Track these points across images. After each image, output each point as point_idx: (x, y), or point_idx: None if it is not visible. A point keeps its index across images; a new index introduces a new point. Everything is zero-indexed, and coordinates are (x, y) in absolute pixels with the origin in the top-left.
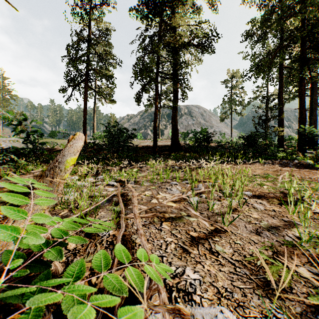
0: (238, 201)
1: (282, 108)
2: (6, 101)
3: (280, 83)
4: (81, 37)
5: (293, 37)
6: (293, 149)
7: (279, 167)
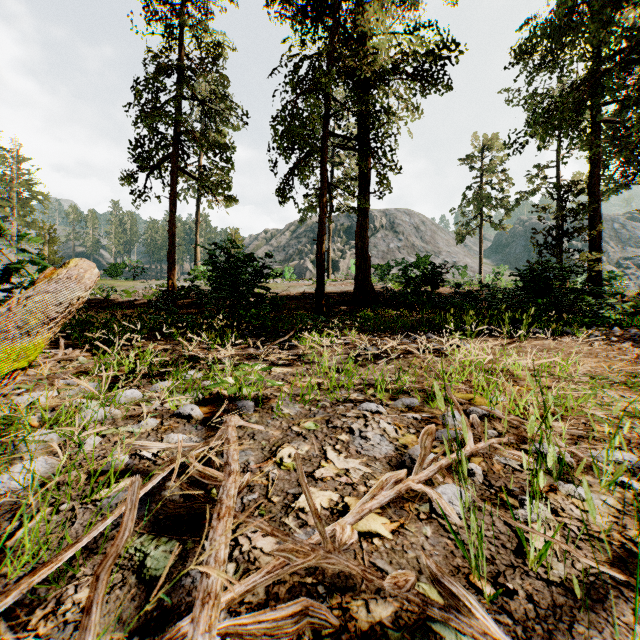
0: (636, 519)
1: (599, 211)
2: (24, 206)
3: (594, 156)
4: (163, 63)
5: (635, 45)
6: (638, 302)
7: (637, 350)
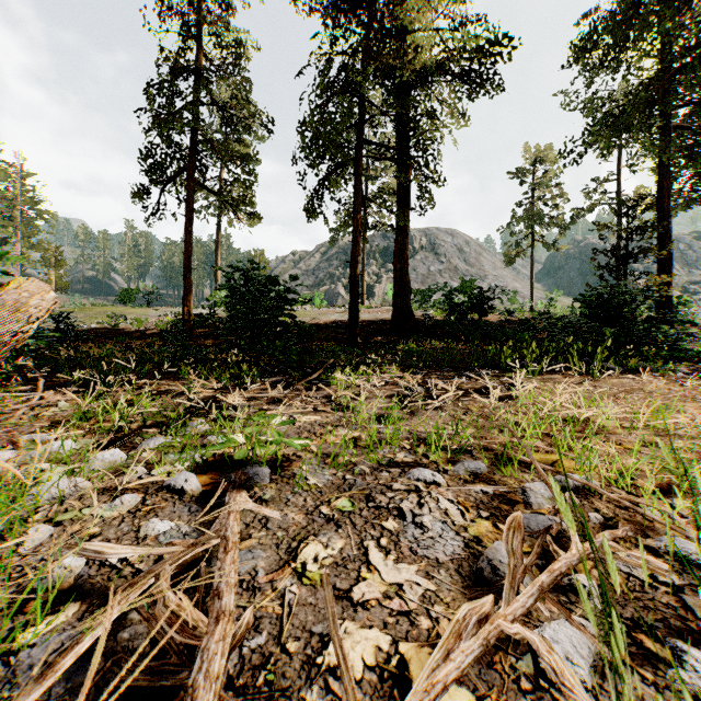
0: None
1: (669, 229)
2: (29, 225)
3: (663, 166)
4: (178, 64)
5: None
6: None
7: None
